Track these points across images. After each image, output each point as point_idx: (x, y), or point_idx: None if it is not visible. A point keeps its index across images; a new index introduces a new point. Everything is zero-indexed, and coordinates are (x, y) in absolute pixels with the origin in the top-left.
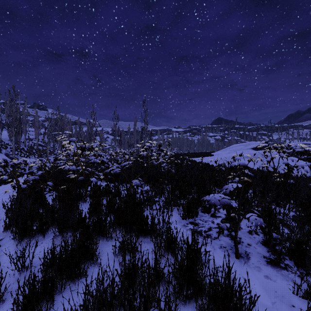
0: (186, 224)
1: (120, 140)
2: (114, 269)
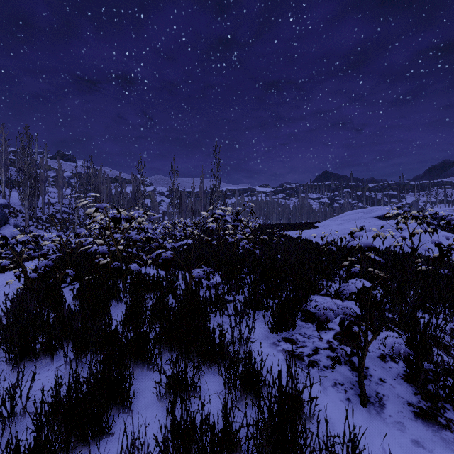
0: (278, 342)
1: (180, 205)
2: (157, 423)
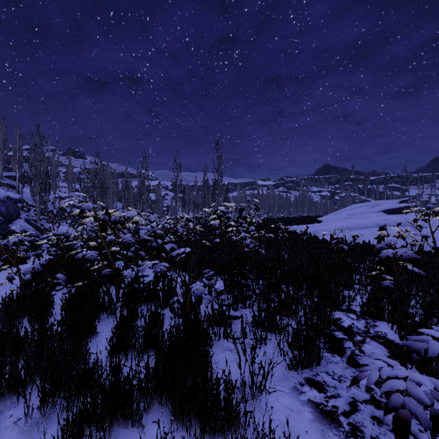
0: (300, 386)
1: (183, 199)
2: None
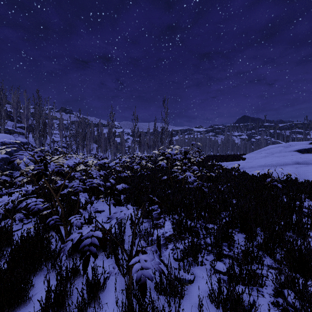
0: None
1: (139, 142)
2: None
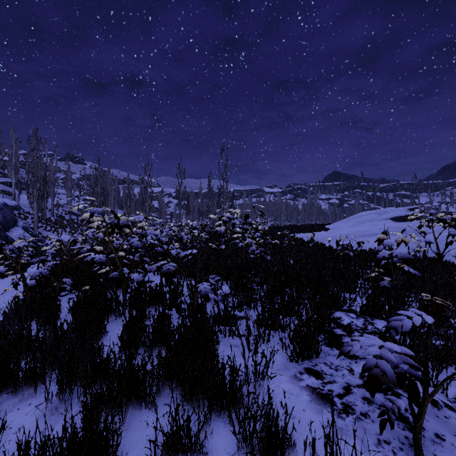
0: (300, 374)
1: (187, 206)
2: None
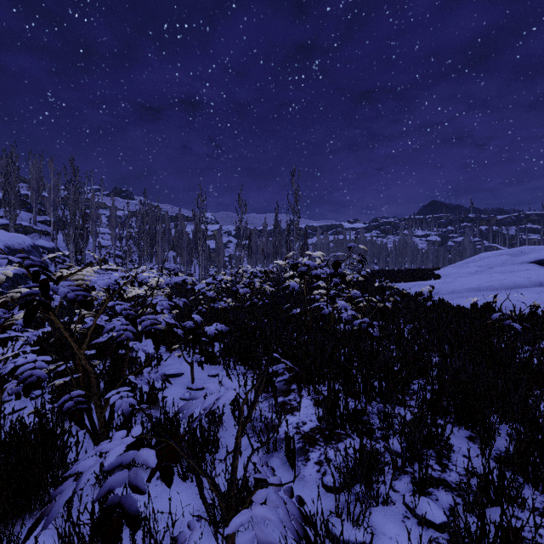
0: None
1: (249, 247)
2: None
